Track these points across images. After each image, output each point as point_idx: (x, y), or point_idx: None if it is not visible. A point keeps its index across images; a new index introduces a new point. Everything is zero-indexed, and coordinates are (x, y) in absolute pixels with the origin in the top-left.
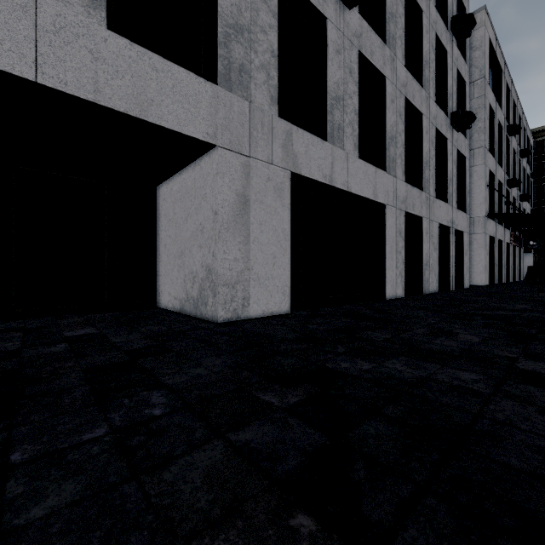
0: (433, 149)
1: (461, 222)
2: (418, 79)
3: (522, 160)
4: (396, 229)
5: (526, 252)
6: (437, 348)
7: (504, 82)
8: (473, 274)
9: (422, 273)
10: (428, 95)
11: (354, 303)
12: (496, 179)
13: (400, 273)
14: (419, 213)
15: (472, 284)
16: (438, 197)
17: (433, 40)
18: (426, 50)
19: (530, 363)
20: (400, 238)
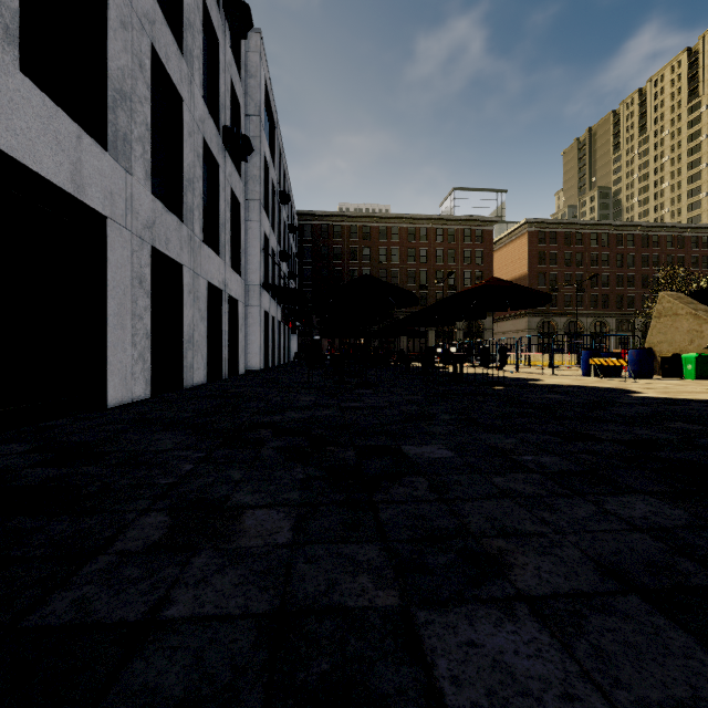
0: (199, 166)
1: (235, 287)
2: (176, 39)
3: (290, 236)
4: (132, 272)
5: (293, 333)
6: (172, 693)
7: (277, 140)
8: (248, 356)
9: (183, 355)
10: (193, 78)
11: (7, 431)
12: (270, 245)
13: (142, 355)
14: (177, 256)
15: (247, 369)
16: (207, 244)
17: (200, 1)
18: (189, 3)
19: (450, 635)
20: (142, 290)
